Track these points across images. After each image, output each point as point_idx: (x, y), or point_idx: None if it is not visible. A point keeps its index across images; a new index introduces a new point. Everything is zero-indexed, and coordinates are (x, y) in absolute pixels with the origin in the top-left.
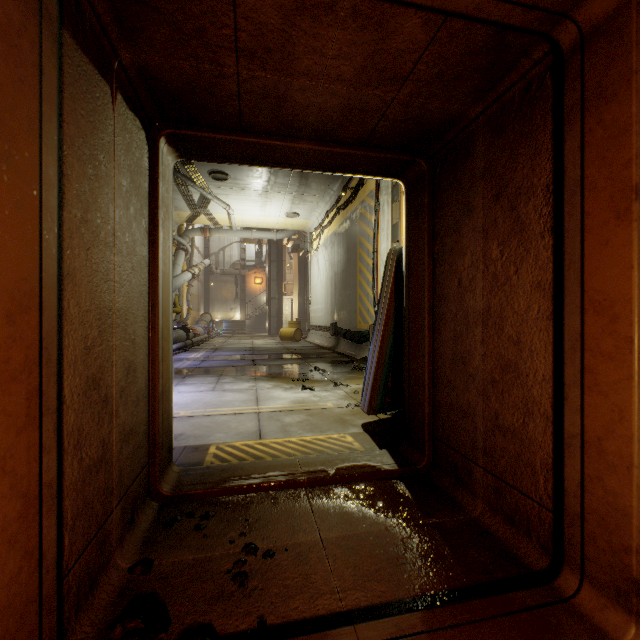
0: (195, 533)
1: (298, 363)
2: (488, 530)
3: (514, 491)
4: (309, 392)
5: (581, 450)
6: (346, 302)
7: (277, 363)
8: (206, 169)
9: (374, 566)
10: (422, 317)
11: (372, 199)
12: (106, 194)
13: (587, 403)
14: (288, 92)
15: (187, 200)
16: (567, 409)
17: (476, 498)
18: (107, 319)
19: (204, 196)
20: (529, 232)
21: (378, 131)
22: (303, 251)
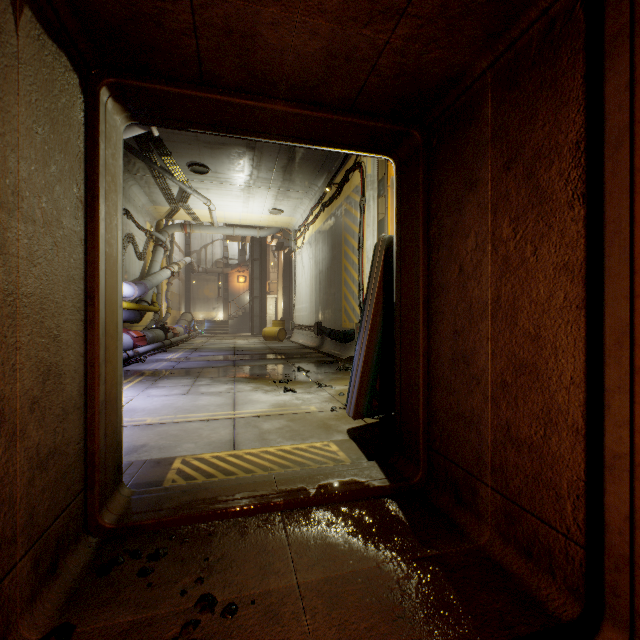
0: (138, 581)
1: (281, 363)
2: (499, 564)
3: (532, 518)
4: (291, 394)
5: (630, 475)
6: (331, 301)
7: (259, 364)
8: (185, 161)
9: (364, 623)
10: (416, 311)
11: (357, 194)
12: (0, 135)
13: (639, 414)
14: (257, 27)
15: (165, 194)
16: (609, 421)
17: (482, 522)
18: (2, 306)
19: (183, 190)
20: (552, 203)
21: (367, 90)
22: (287, 249)
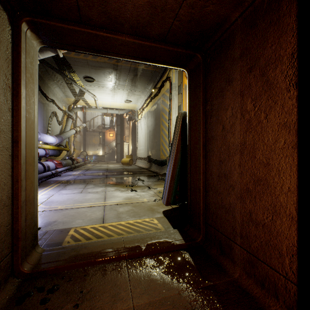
0: (39, 307)
1: (130, 176)
2: (246, 290)
3: (264, 265)
4: (134, 192)
5: None
6: (155, 145)
7: (119, 176)
8: (82, 75)
9: None
10: (199, 150)
11: (168, 93)
12: None
13: None
14: None
15: (72, 92)
16: None
17: (235, 265)
18: None
19: (81, 90)
20: (277, 89)
21: (173, 29)
22: (134, 120)
